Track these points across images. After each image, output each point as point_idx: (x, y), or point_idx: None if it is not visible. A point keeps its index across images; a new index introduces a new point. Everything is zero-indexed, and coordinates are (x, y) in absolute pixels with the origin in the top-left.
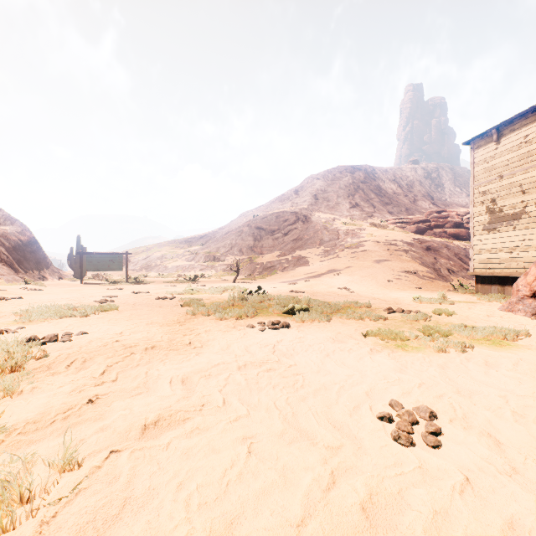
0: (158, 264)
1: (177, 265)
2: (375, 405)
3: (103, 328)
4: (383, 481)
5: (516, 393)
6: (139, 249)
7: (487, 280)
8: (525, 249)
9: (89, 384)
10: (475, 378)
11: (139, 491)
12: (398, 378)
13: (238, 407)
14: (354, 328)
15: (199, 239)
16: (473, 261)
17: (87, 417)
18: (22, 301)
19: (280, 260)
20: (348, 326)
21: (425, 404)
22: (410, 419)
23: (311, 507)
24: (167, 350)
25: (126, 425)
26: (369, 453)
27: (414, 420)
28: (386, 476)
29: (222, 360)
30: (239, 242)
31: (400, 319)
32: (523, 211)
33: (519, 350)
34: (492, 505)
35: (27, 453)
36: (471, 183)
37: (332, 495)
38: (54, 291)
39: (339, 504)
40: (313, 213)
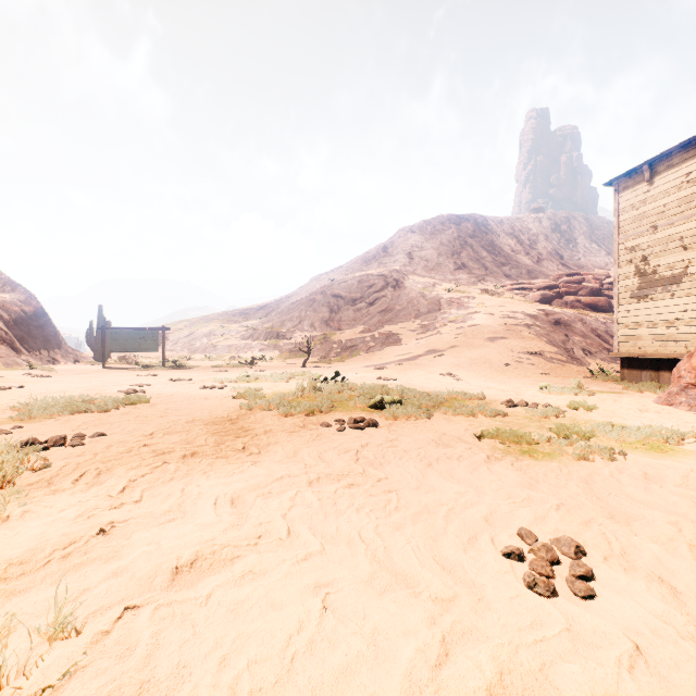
0: (205, 342)
1: (230, 345)
2: (498, 536)
3: (128, 428)
4: (518, 653)
5: (690, 518)
6: (180, 324)
7: (636, 363)
8: (687, 323)
9: (102, 507)
10: (632, 497)
11: (163, 670)
12: (527, 497)
13: (308, 540)
14: (464, 428)
15: (258, 310)
16: (618, 339)
17: (96, 555)
18: (23, 392)
19: (364, 338)
20: (456, 424)
21: (568, 534)
22: (549, 556)
23: (414, 694)
24: (213, 458)
25: (149, 567)
26: (495, 608)
27: (555, 558)
28: (521, 643)
29: (287, 472)
30: (311, 314)
31: (524, 415)
32: (684, 273)
33: (688, 457)
34: (677, 688)
35: (5, 610)
36: (614, 237)
37: (446, 675)
38: (66, 377)
39: (456, 690)
40: (407, 277)
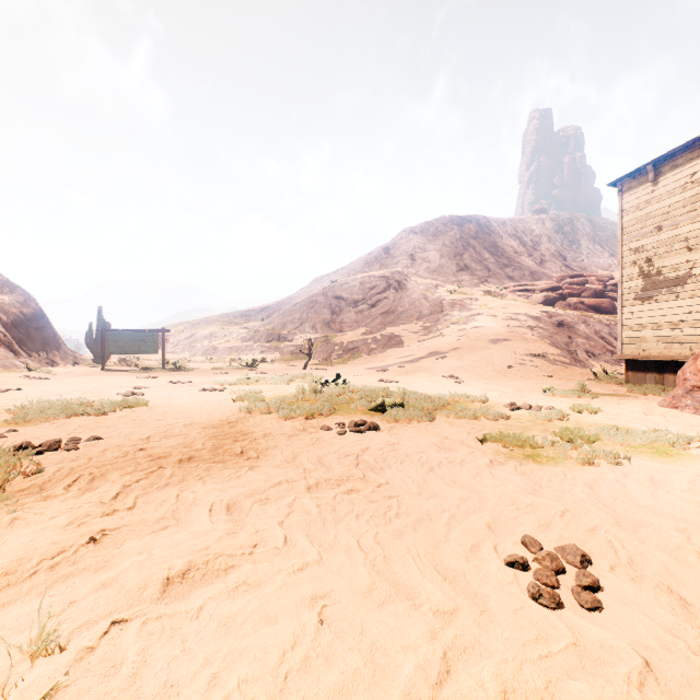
0: (206, 344)
1: (231, 347)
2: (501, 544)
3: (124, 431)
4: (523, 669)
5: (699, 524)
6: (181, 326)
7: (640, 365)
8: (692, 325)
9: (94, 514)
10: (638, 503)
11: (149, 690)
12: (531, 503)
13: (305, 548)
14: (466, 431)
15: (260, 312)
16: (622, 341)
17: (84, 565)
18: (20, 394)
19: (366, 340)
20: (458, 427)
21: (573, 541)
22: (554, 565)
23: None
24: (210, 462)
25: (139, 577)
26: (498, 620)
27: (560, 568)
28: (526, 659)
29: (285, 477)
30: (312, 316)
31: (528, 418)
32: (688, 274)
33: (694, 462)
34: None
35: None
36: (618, 238)
37: (447, 694)
38: (65, 380)
39: None
40: (409, 279)
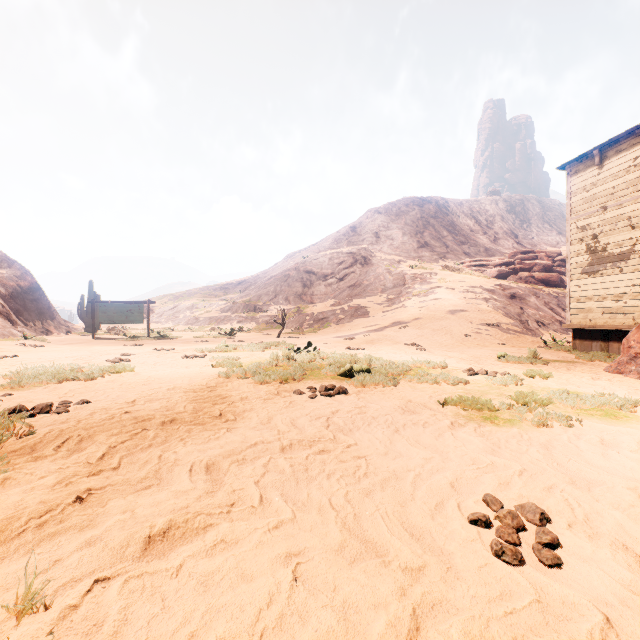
0: (188, 315)
1: (211, 317)
2: (464, 502)
3: (112, 395)
4: (489, 627)
5: None
6: (165, 298)
7: (586, 334)
8: (634, 297)
9: (80, 474)
10: (591, 463)
11: None
12: (491, 463)
13: (280, 507)
14: (428, 395)
15: (237, 285)
16: (570, 311)
17: (70, 524)
18: (16, 361)
19: (335, 311)
20: (421, 391)
21: (532, 500)
22: (515, 523)
23: None
24: (191, 425)
25: (122, 536)
26: (463, 577)
27: (521, 525)
28: (492, 616)
29: (261, 438)
30: (285, 289)
31: (485, 383)
32: (631, 250)
33: None
34: None
35: None
36: (567, 217)
37: None
38: (58, 347)
39: None
40: (374, 254)
